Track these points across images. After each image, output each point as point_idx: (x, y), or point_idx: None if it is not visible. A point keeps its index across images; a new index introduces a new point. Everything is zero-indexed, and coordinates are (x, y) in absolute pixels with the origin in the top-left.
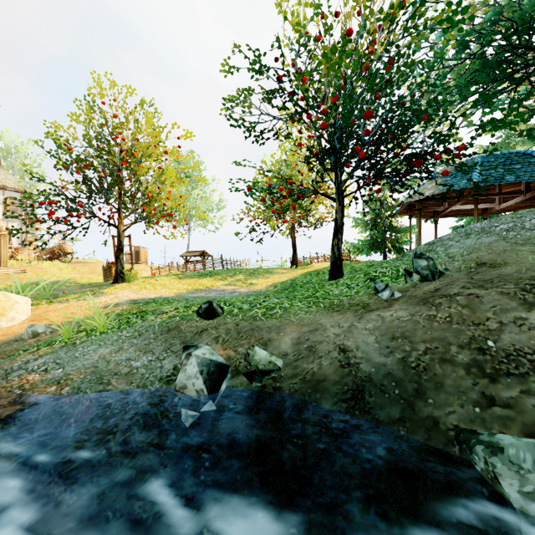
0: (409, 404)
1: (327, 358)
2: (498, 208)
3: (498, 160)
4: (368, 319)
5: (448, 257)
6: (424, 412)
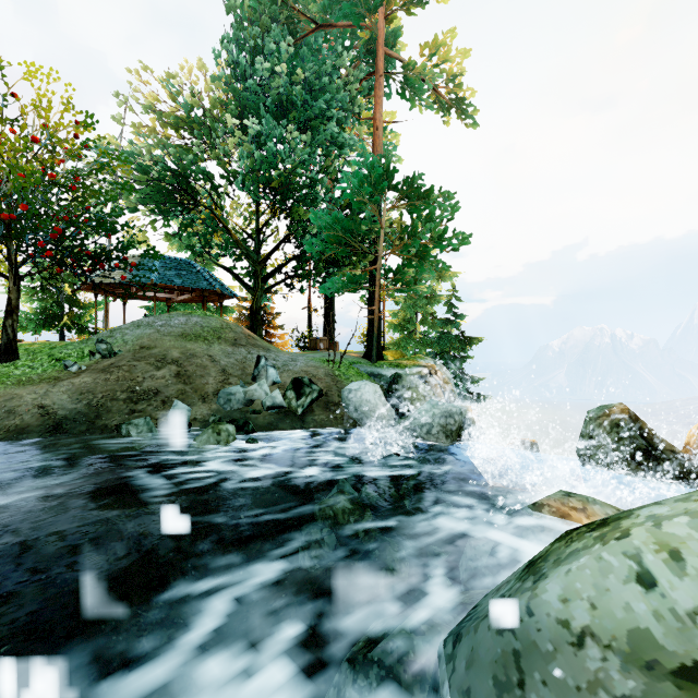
0: (92, 422)
1: (28, 414)
2: (177, 299)
3: (173, 263)
4: (61, 385)
5: (124, 342)
6: (101, 424)
